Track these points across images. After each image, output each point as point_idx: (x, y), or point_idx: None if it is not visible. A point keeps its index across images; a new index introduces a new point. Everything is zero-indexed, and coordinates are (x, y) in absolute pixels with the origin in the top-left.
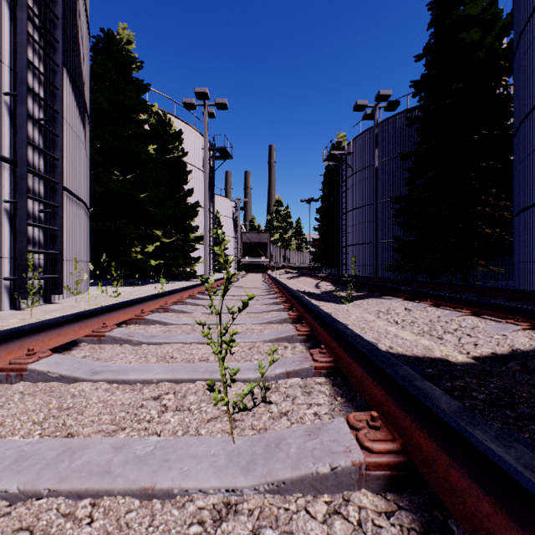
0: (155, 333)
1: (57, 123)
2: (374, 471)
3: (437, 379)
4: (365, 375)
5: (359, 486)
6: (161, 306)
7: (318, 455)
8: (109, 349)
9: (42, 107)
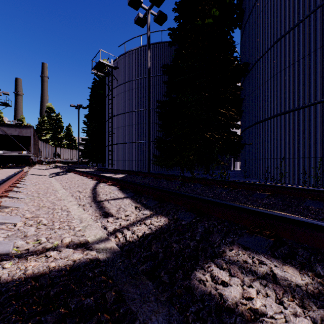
0: None
1: None
2: None
3: None
4: None
5: None
6: None
7: None
8: None
9: None
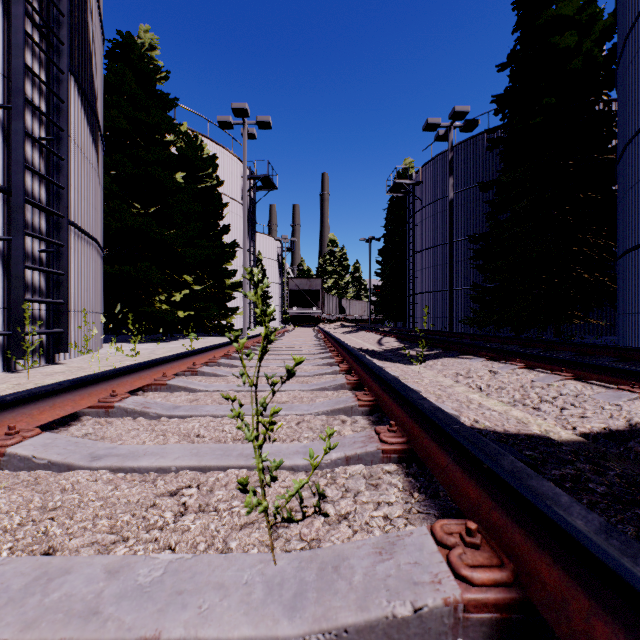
0: (179, 402)
1: (62, 143)
2: (476, 613)
3: (540, 465)
4: (452, 464)
5: (455, 634)
6: (188, 368)
7: (395, 586)
8: (119, 425)
9: (43, 123)
